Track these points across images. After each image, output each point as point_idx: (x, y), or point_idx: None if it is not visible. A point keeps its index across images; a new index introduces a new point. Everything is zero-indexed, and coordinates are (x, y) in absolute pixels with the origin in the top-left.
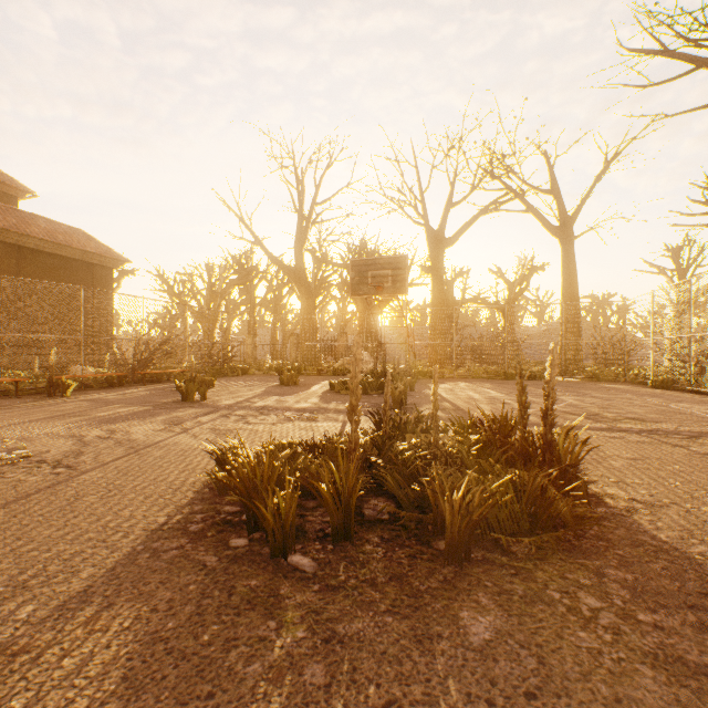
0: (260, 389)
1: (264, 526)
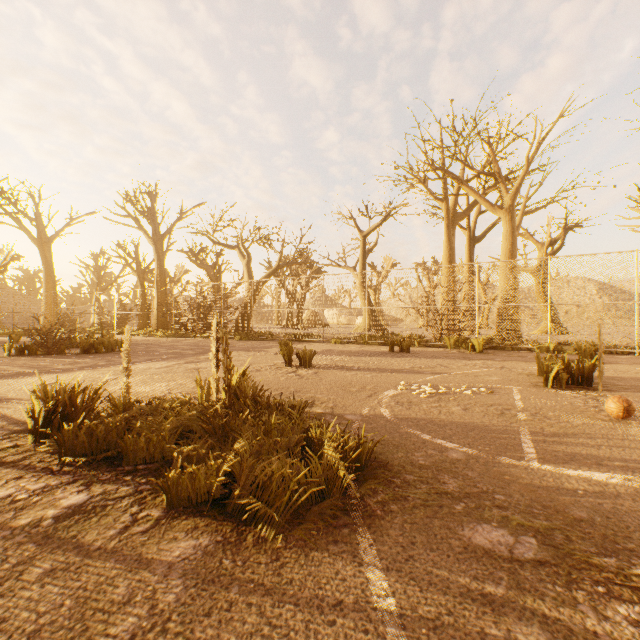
0: None
1: None
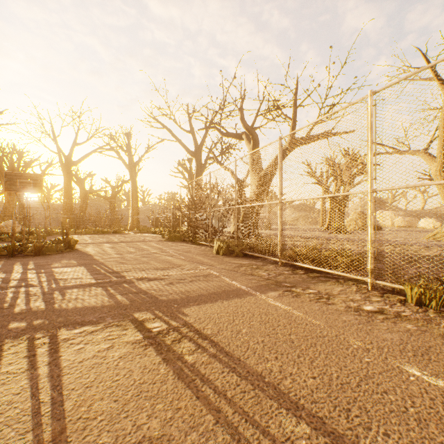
0: None
1: None
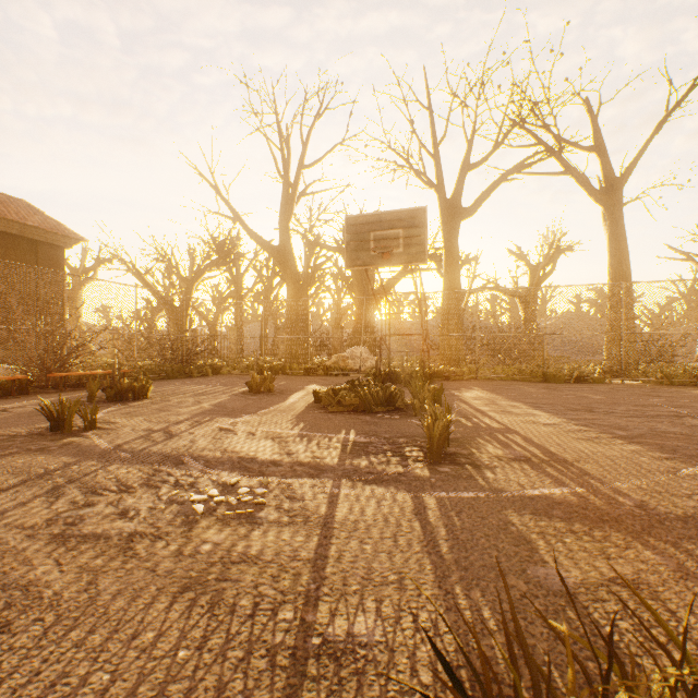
0: (212, 401)
1: None
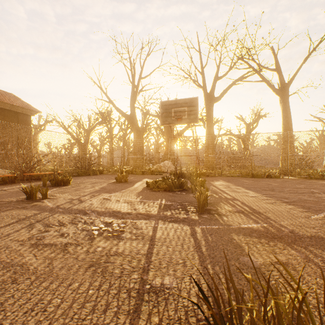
0: (99, 186)
1: None
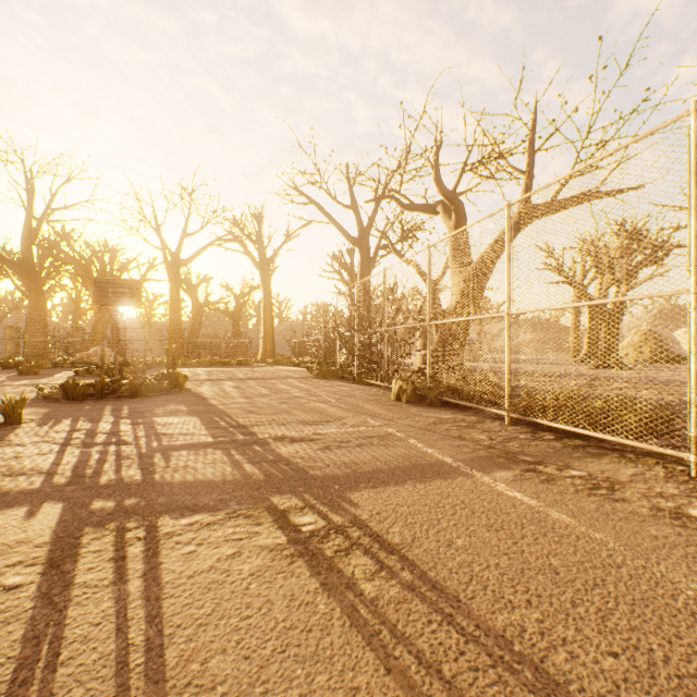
0: (2, 378)
1: (77, 394)
